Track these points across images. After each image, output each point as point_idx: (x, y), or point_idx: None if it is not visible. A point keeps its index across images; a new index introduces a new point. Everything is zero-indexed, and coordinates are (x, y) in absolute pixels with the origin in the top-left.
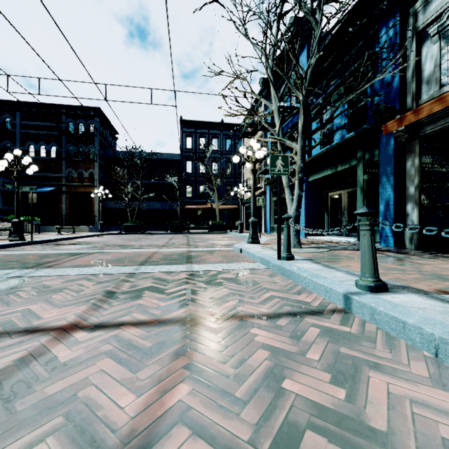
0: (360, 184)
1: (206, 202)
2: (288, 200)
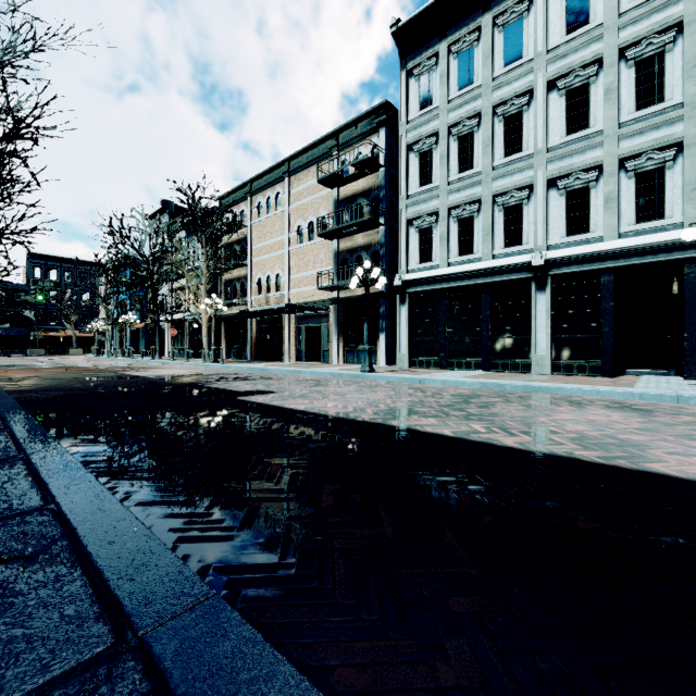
0: (141, 336)
1: (59, 329)
2: (109, 342)
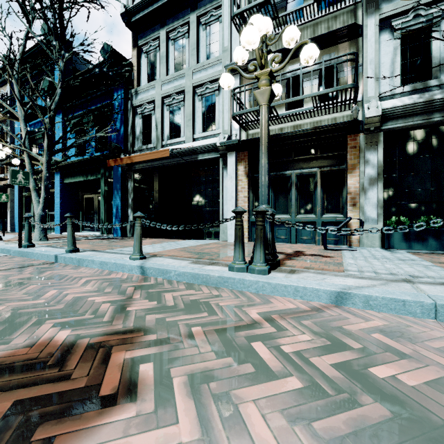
0: (103, 192)
1: None
2: (35, 202)
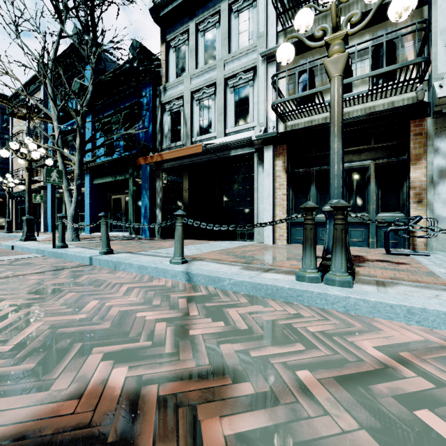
0: (131, 192)
1: None
2: (67, 202)
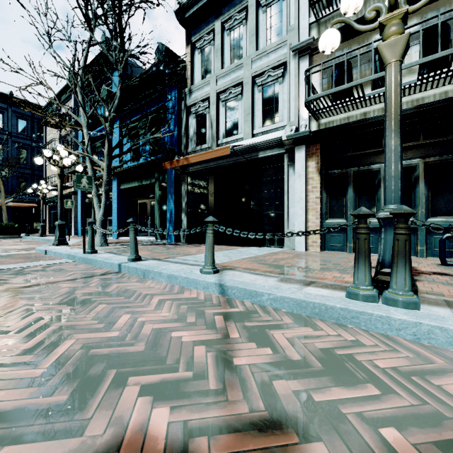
0: (157, 197)
1: None
2: (96, 207)
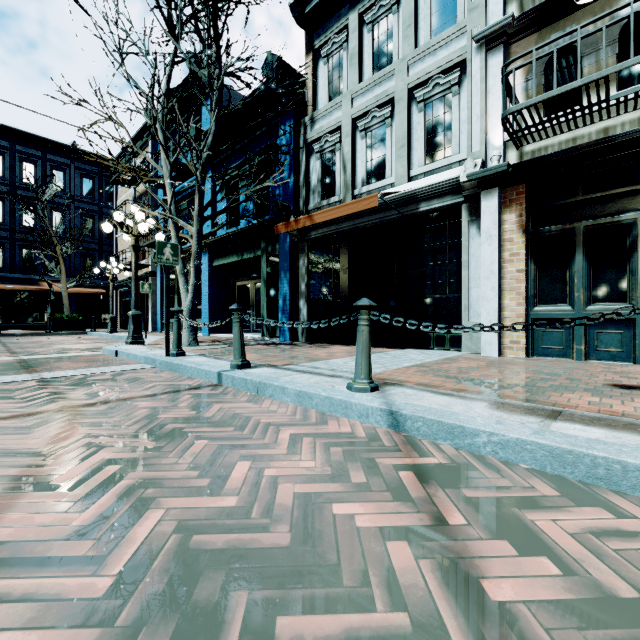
0: (264, 276)
1: (38, 280)
2: (183, 290)
